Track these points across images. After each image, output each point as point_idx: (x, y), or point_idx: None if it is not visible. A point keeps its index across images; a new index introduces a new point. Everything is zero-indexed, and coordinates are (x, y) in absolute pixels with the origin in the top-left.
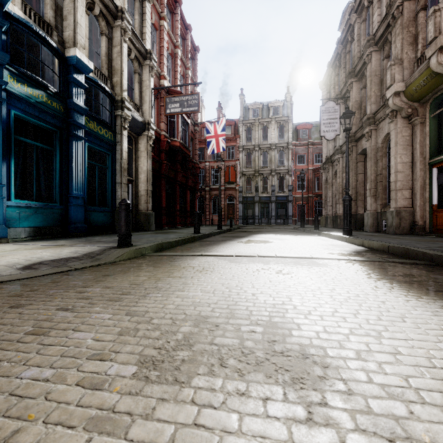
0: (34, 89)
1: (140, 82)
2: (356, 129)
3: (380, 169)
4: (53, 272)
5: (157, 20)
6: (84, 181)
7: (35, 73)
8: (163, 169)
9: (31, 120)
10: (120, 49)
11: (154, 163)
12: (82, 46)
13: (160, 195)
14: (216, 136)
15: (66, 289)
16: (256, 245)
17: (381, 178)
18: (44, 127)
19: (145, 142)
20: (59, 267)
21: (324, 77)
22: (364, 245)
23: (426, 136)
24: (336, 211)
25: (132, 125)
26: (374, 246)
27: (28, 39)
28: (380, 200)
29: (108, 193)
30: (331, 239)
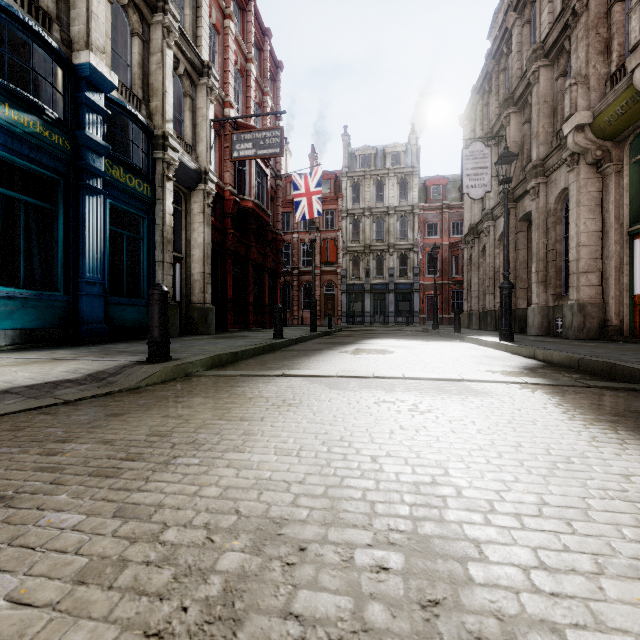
0: (22, 113)
1: (194, 109)
2: (515, 183)
3: (552, 242)
4: (23, 408)
5: (219, 19)
6: (103, 258)
7: (27, 90)
8: (229, 242)
9: (16, 160)
10: (162, 58)
11: (214, 233)
12: (100, 49)
13: (224, 281)
14: (308, 193)
15: (27, 446)
16: (369, 357)
17: (554, 256)
18: (38, 173)
19: (200, 200)
20: (37, 398)
21: (467, 108)
22: (536, 357)
23: (624, 192)
24: (485, 305)
25: (180, 175)
26: (553, 359)
27: (13, 35)
28: (552, 288)
29: (142, 277)
30: (481, 346)
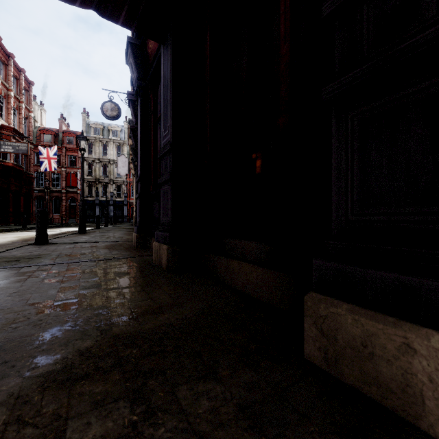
0: None
1: None
2: None
3: None
4: None
5: None
6: None
7: None
8: None
9: None
10: None
11: None
12: None
13: None
14: (49, 158)
15: None
16: (50, 230)
17: None
18: None
19: None
20: None
21: None
22: None
23: None
24: None
25: None
26: None
27: None
28: None
29: None
30: None
